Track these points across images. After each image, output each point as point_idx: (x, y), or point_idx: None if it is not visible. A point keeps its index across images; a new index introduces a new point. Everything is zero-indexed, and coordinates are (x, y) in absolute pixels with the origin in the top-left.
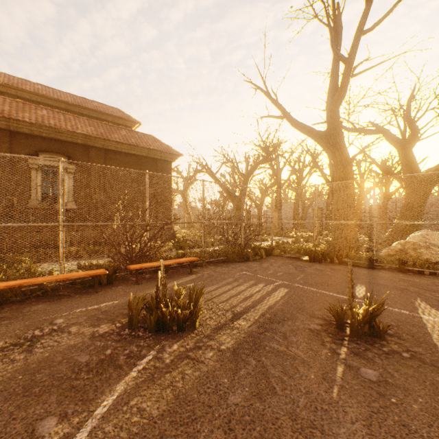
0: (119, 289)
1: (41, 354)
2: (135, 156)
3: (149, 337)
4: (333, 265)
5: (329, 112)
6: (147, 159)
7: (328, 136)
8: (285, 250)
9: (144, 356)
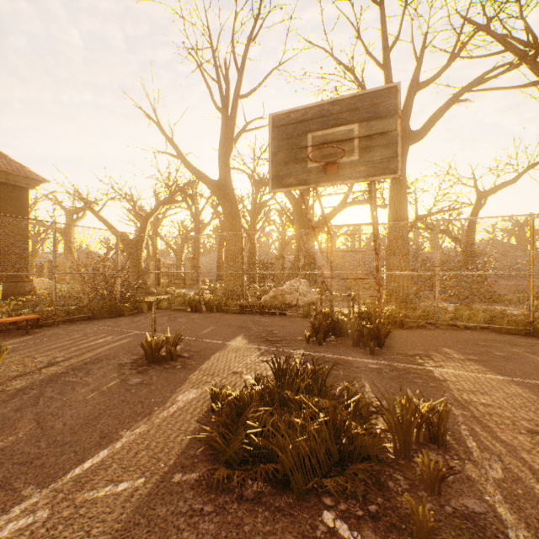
0: None
1: None
2: None
3: None
4: (212, 313)
5: (221, 163)
6: None
7: (221, 187)
8: (171, 302)
9: None
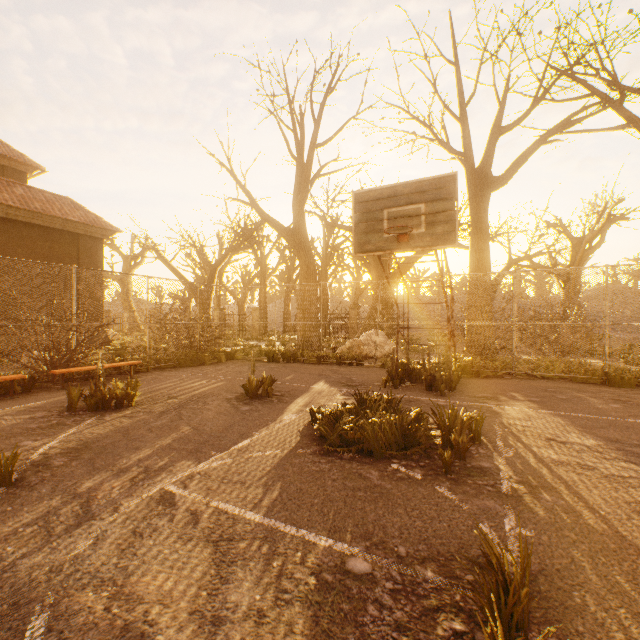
0: (43, 394)
1: None
2: (41, 227)
3: (90, 413)
4: (289, 363)
5: (295, 211)
6: (63, 233)
7: (295, 235)
8: (248, 352)
9: (88, 420)
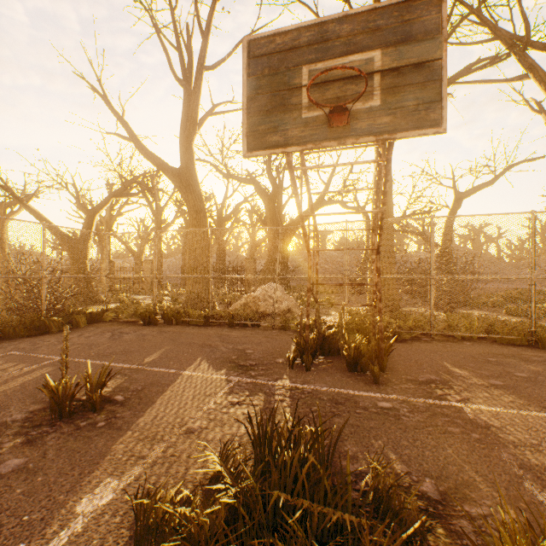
0: None
1: None
2: None
3: None
4: (170, 326)
5: (182, 148)
6: None
7: (182, 176)
8: (119, 312)
9: None
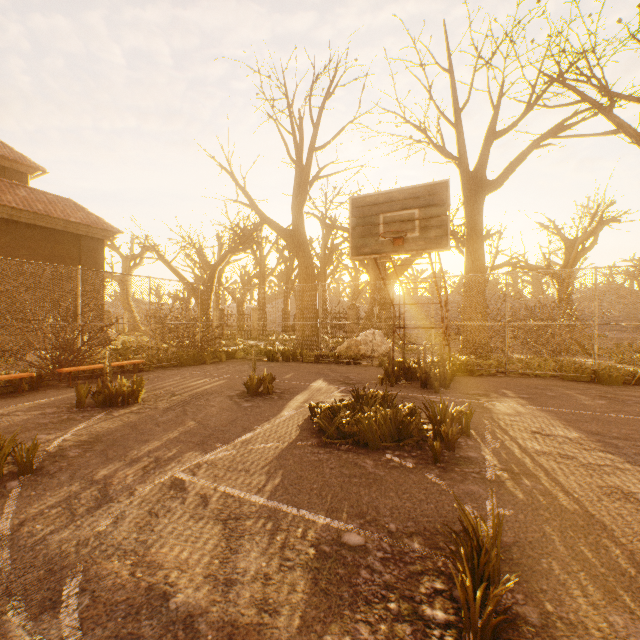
0: (50, 392)
1: (2, 424)
2: (43, 228)
3: (98, 410)
4: (288, 362)
5: (294, 213)
6: (65, 234)
7: (294, 236)
8: (248, 352)
9: (97, 415)
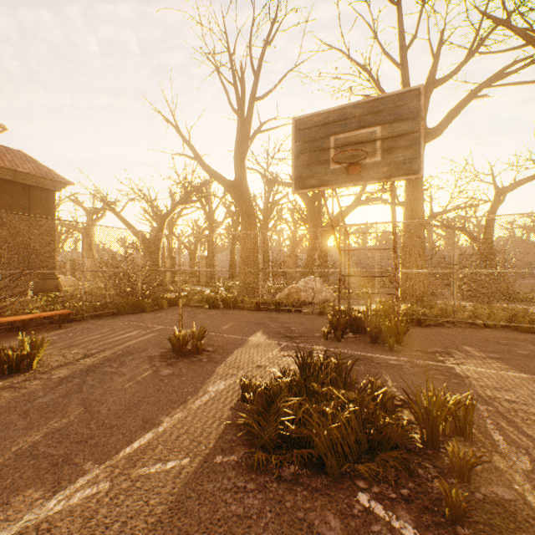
0: None
1: None
2: None
3: None
4: (229, 310)
5: (236, 164)
6: (13, 184)
7: (236, 187)
8: (190, 299)
9: None
